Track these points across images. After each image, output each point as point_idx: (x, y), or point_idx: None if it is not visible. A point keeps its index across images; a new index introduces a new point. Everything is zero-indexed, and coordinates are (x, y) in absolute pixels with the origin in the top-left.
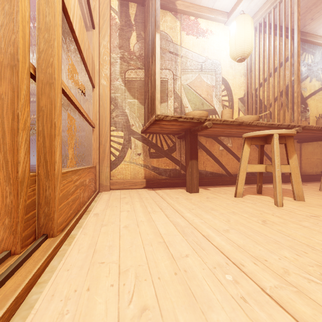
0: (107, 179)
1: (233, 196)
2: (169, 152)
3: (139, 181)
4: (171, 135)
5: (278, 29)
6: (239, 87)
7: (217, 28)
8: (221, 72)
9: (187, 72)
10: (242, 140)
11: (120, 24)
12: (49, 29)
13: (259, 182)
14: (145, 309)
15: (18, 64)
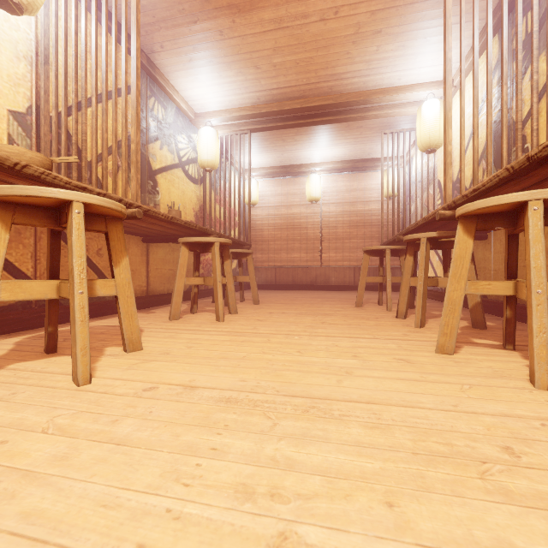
0: None
1: None
2: None
3: None
4: None
5: (104, 4)
6: (11, 81)
7: None
8: None
9: None
10: None
11: None
12: None
13: (51, 325)
14: None
15: None
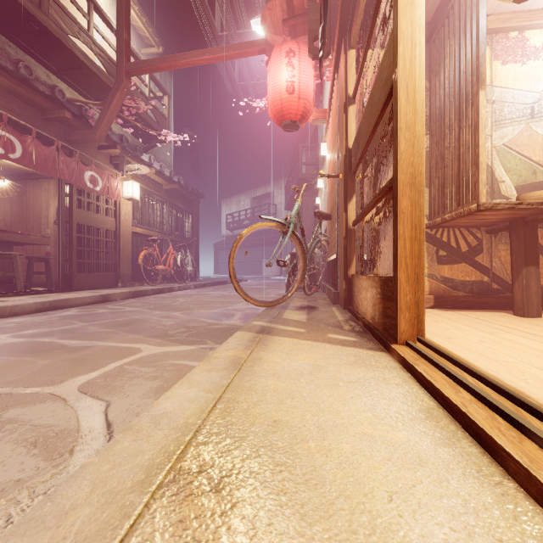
0: None
1: None
2: (471, 255)
3: None
4: (474, 228)
5: None
6: None
7: None
8: None
9: (503, 124)
10: None
11: None
12: (418, 139)
13: None
14: None
15: (415, 181)
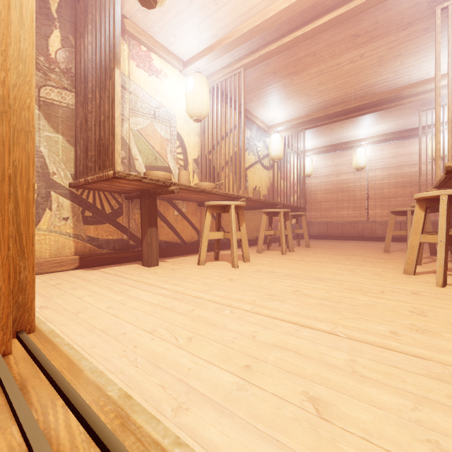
0: None
1: (197, 265)
2: (114, 217)
3: (67, 259)
4: (117, 194)
5: (229, 103)
6: (193, 147)
7: (172, 73)
8: (176, 125)
9: (137, 114)
10: (197, 205)
11: None
12: (25, 59)
13: (217, 249)
14: (190, 338)
15: (10, 111)
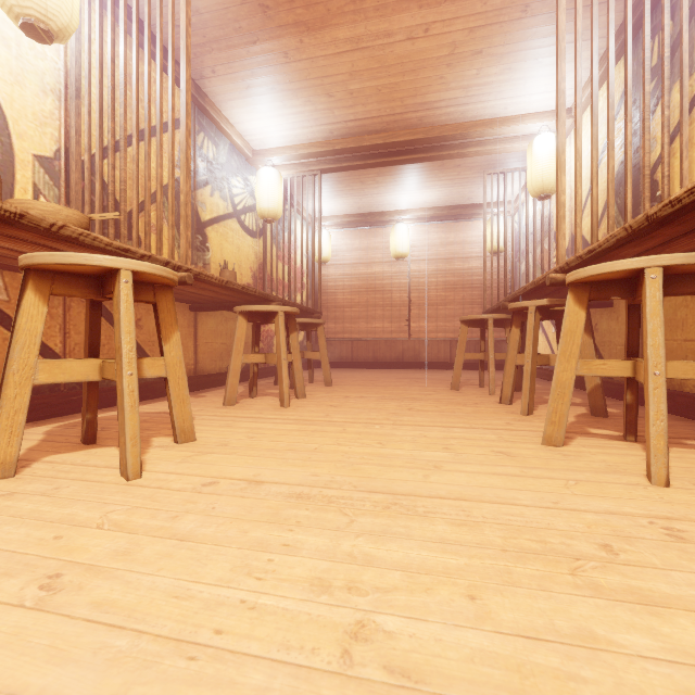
0: None
1: None
2: None
3: None
4: None
5: (147, 27)
6: (37, 121)
7: None
8: None
9: None
10: None
11: None
12: None
13: (90, 411)
14: None
15: None
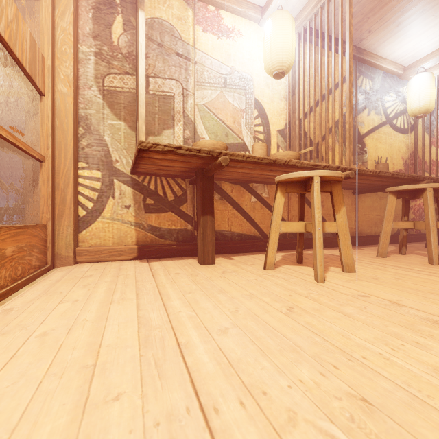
0: (69, 247)
1: (262, 269)
2: (177, 204)
3: (126, 248)
4: (180, 179)
5: (326, 37)
6: (278, 114)
7: (247, 28)
8: (253, 91)
9: (204, 86)
10: None
11: (95, 1)
12: None
13: (300, 247)
14: None
15: None
